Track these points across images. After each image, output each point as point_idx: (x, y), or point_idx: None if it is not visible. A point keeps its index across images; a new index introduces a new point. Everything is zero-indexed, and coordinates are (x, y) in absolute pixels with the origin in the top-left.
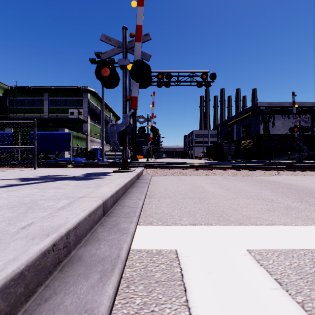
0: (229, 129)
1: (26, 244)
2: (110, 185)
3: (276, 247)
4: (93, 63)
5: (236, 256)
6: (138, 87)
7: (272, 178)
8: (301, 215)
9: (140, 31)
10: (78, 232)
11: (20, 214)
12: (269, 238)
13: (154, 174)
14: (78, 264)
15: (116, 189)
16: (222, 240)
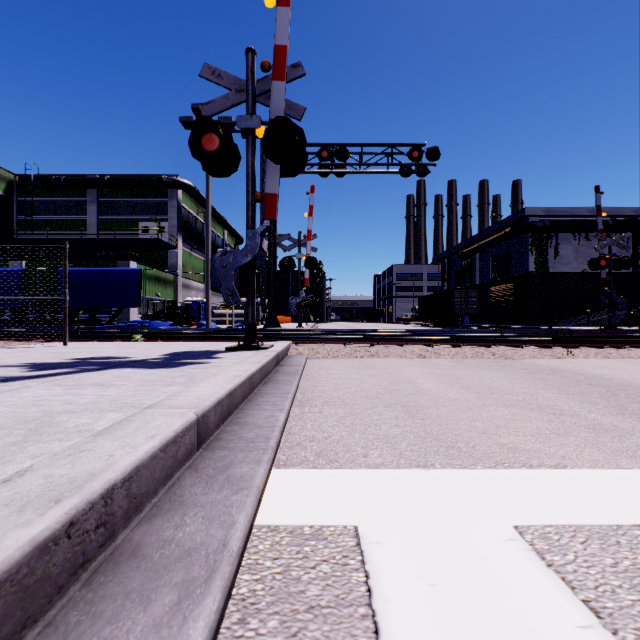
0: (466, 262)
1: (1, 524)
2: (218, 379)
3: (579, 521)
4: (188, 127)
5: (492, 543)
6: (278, 175)
7: (558, 364)
8: (626, 445)
9: (283, 58)
10: (137, 488)
11: (10, 447)
12: (563, 498)
13: (313, 356)
14: (131, 565)
15: (230, 388)
16: (459, 504)
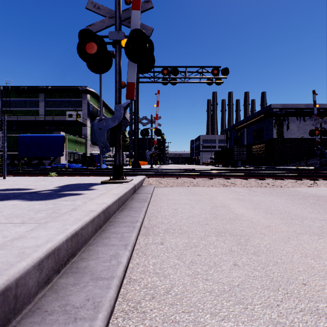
0: (239, 133)
1: None
2: (71, 215)
3: None
4: None
5: None
6: (135, 70)
7: (313, 191)
8: None
9: None
10: None
11: None
12: None
13: (158, 185)
14: None
15: (73, 230)
16: None
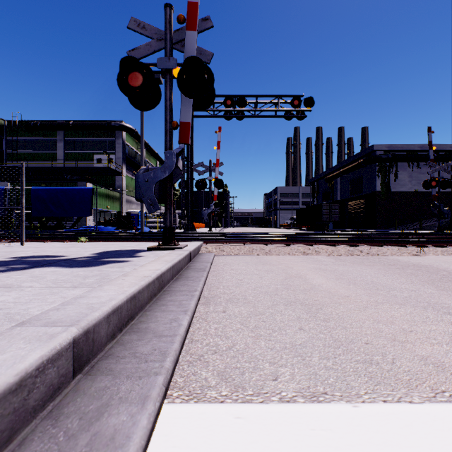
0: (330, 184)
1: None
2: (125, 280)
3: None
4: None
5: None
6: (191, 107)
7: (417, 260)
8: None
9: (195, 12)
10: None
11: None
12: None
13: (219, 253)
14: None
15: (132, 292)
16: None
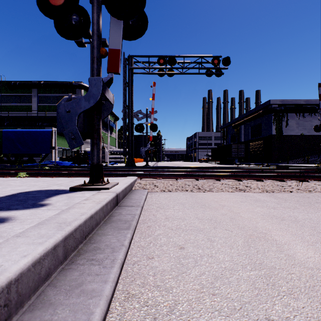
0: (236, 130)
1: None
2: None
3: None
4: (80, 46)
5: None
6: (120, 32)
7: None
8: None
9: None
10: None
11: None
12: None
13: (152, 190)
14: None
15: None
16: None
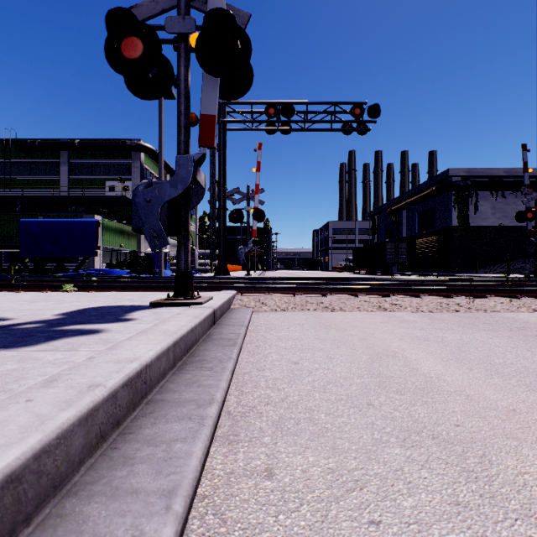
0: (394, 218)
1: None
2: (31, 403)
3: None
4: None
5: None
6: (216, 92)
7: None
8: None
9: None
10: None
11: None
12: None
13: (259, 309)
14: None
15: None
16: None
